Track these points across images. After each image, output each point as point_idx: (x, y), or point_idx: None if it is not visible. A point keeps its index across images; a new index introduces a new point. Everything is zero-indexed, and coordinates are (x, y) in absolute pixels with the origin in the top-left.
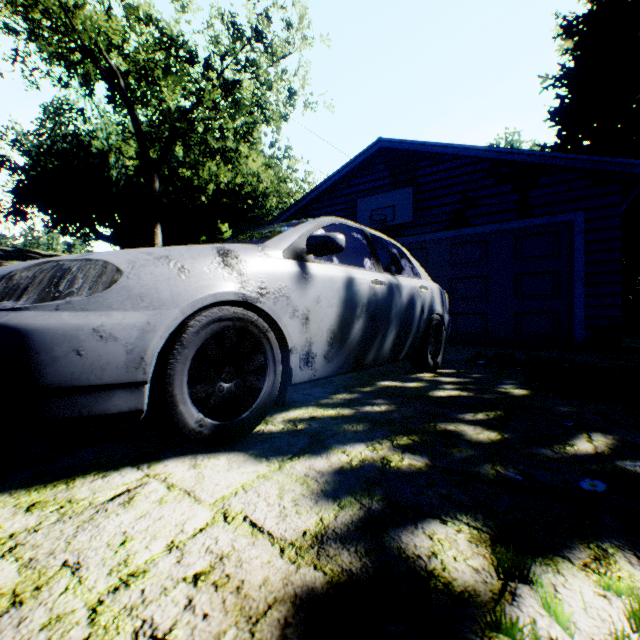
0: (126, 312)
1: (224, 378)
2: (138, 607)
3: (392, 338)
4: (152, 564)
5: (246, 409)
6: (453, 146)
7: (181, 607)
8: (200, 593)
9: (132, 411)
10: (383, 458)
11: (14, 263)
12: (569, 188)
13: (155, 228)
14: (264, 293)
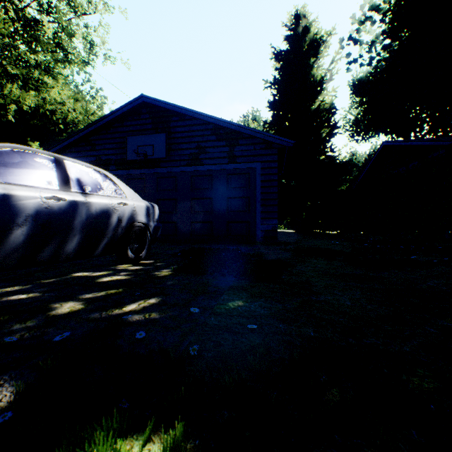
0: None
1: None
2: None
3: (77, 240)
4: None
5: None
6: (190, 110)
7: None
8: None
9: None
10: None
11: None
12: (254, 148)
13: None
14: None
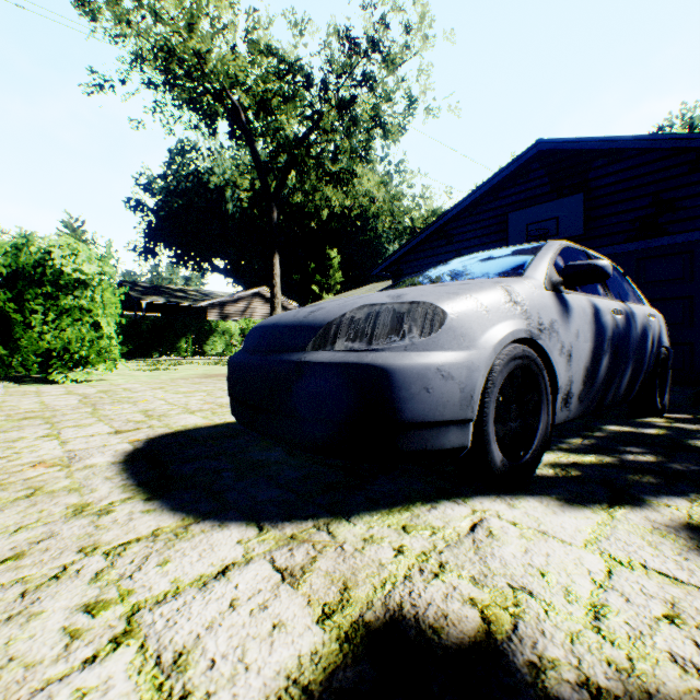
0: (453, 352)
1: (511, 418)
2: (644, 638)
3: (627, 376)
4: (601, 599)
5: (525, 450)
6: (643, 138)
7: (692, 646)
8: (695, 635)
9: (459, 447)
10: None
11: (152, 298)
12: None
13: (273, 258)
14: (541, 329)
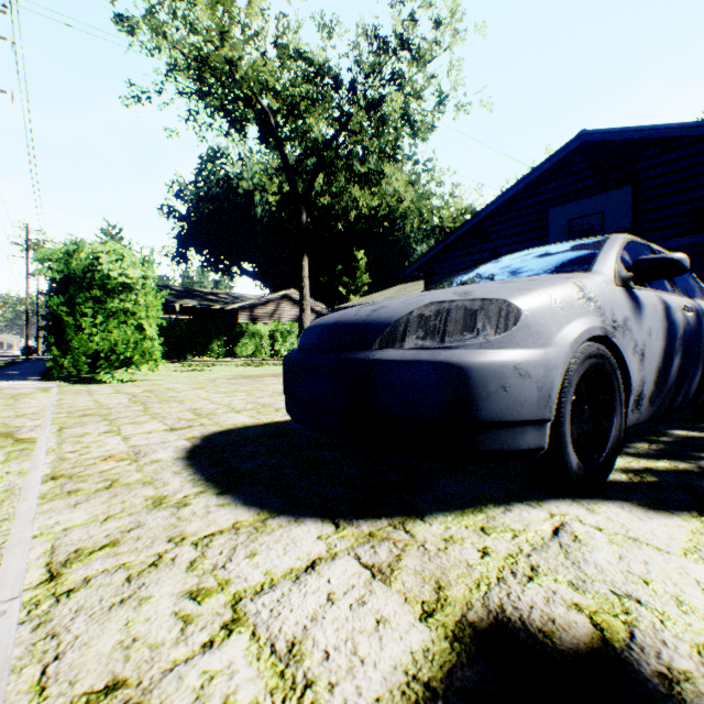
0: (529, 350)
1: (584, 419)
2: None
3: (697, 377)
4: None
5: (598, 454)
6: (700, 124)
7: None
8: None
9: (535, 448)
10: None
11: (186, 301)
12: None
13: (302, 261)
14: (615, 327)
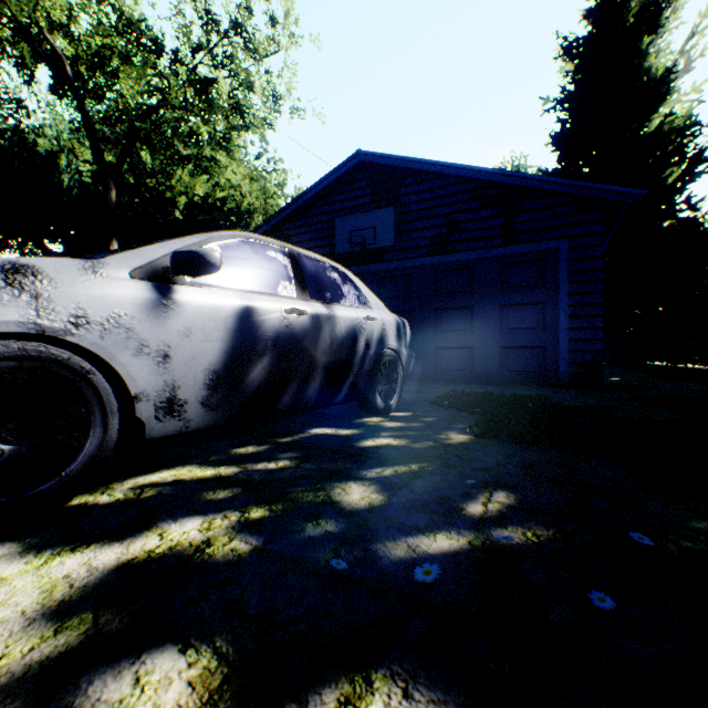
0: None
1: (5, 438)
2: None
3: (319, 378)
4: None
5: (51, 478)
6: (436, 163)
7: None
8: None
9: None
10: (206, 541)
11: None
12: (553, 214)
13: (111, 245)
14: (82, 323)
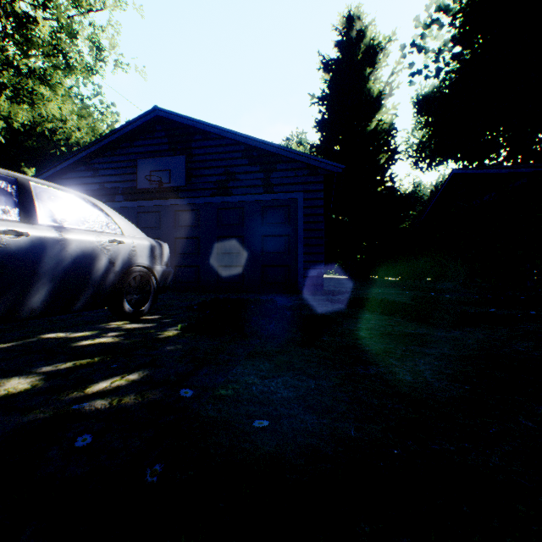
0: None
1: None
2: None
3: (47, 290)
4: None
5: None
6: (215, 127)
7: None
8: None
9: None
10: None
11: None
12: (295, 174)
13: None
14: None
